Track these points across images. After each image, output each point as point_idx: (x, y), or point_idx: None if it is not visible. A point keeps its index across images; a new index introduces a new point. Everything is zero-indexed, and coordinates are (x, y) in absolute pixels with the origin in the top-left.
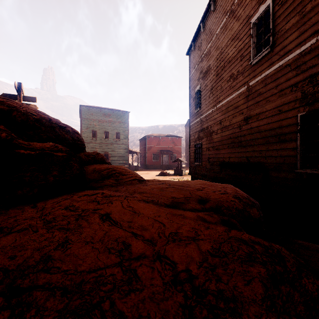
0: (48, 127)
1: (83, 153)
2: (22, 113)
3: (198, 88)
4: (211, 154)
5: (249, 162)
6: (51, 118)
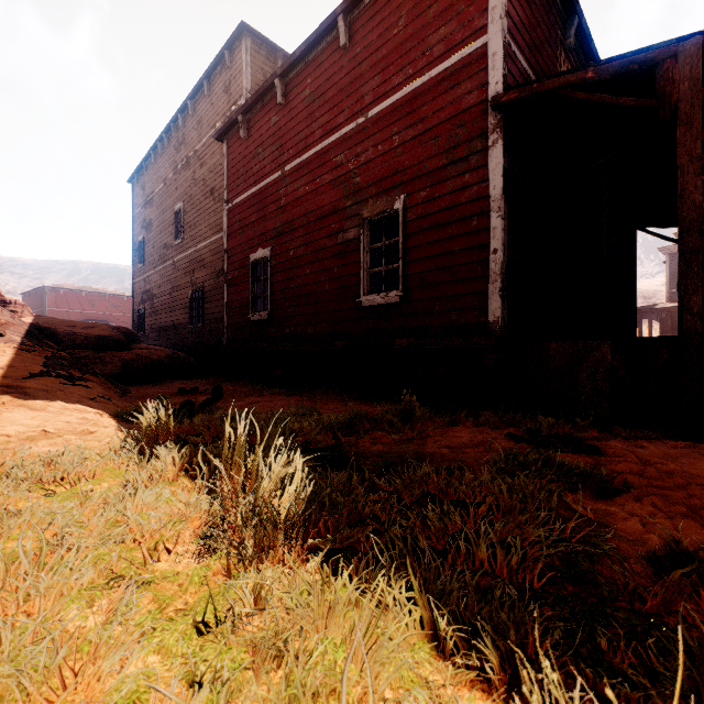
0: None
1: None
2: None
3: (142, 238)
4: (153, 320)
5: (175, 324)
6: None
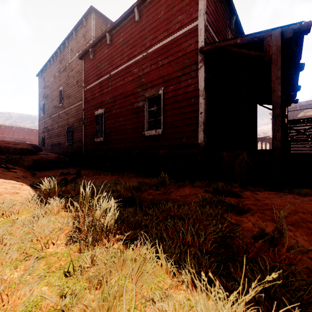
0: None
1: None
2: None
3: (43, 102)
4: (48, 141)
5: (59, 143)
6: None
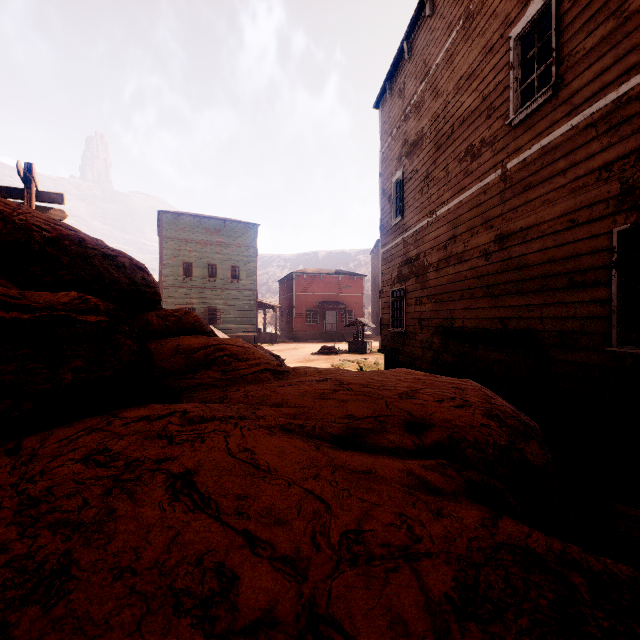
0: (76, 256)
1: (155, 313)
2: (16, 226)
3: (398, 176)
4: (425, 311)
5: (506, 328)
6: (84, 238)
